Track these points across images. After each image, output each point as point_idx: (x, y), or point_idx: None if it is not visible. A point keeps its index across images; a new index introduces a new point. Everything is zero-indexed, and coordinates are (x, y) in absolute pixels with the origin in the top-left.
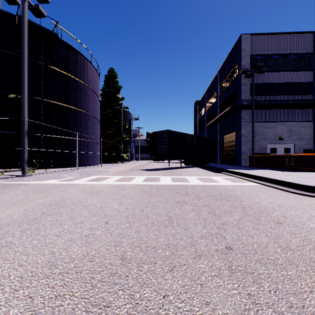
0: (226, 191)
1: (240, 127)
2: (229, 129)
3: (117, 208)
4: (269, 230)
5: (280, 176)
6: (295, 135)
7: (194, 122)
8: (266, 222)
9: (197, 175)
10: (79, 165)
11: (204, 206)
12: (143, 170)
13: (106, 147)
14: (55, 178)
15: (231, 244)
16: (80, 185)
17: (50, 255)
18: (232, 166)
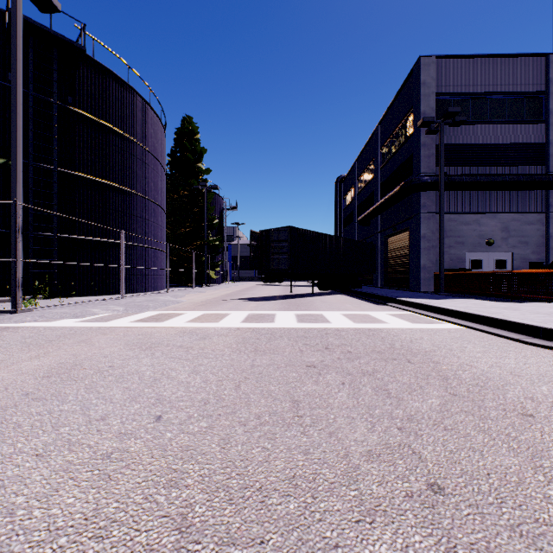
0: (402, 341)
1: (419, 223)
2: (398, 226)
3: (186, 381)
4: (512, 433)
5: (498, 311)
6: (515, 236)
7: (336, 215)
8: (499, 414)
9: (343, 309)
10: (127, 290)
11: (363, 376)
12: (244, 300)
13: (177, 259)
14: (76, 316)
15: (439, 477)
16: (122, 329)
17: (1, 518)
18: (404, 292)
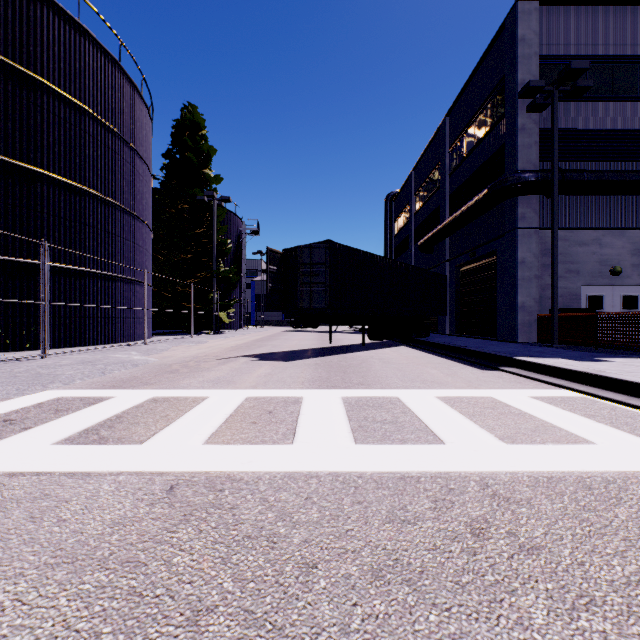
0: None
1: (515, 242)
2: (478, 251)
3: None
4: None
5: None
6: None
7: (385, 241)
8: None
9: (433, 382)
10: (76, 341)
11: None
12: (255, 358)
13: (174, 296)
14: None
15: None
16: None
17: None
18: (503, 344)
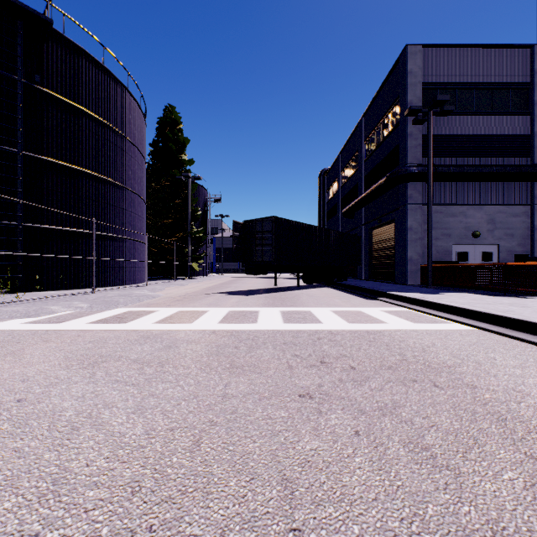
0: (413, 349)
1: (405, 214)
2: (383, 218)
3: (119, 432)
4: None
5: (507, 308)
6: (500, 228)
7: (319, 207)
8: None
9: (333, 305)
10: (102, 283)
11: (383, 416)
12: (226, 294)
13: (159, 251)
14: (28, 315)
15: None
16: (72, 334)
17: None
18: (392, 285)
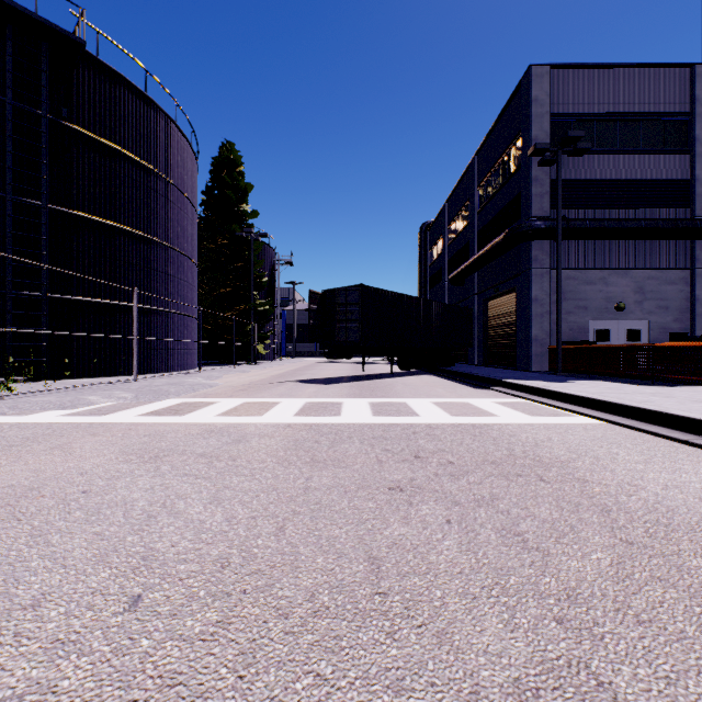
0: (524, 443)
1: (529, 281)
2: (502, 286)
3: (198, 519)
4: None
5: (647, 399)
6: (651, 299)
7: (420, 272)
8: None
9: (434, 395)
10: (144, 369)
11: (478, 507)
12: (301, 382)
13: (214, 328)
14: (63, 406)
15: None
16: (122, 427)
17: None
18: (511, 372)
